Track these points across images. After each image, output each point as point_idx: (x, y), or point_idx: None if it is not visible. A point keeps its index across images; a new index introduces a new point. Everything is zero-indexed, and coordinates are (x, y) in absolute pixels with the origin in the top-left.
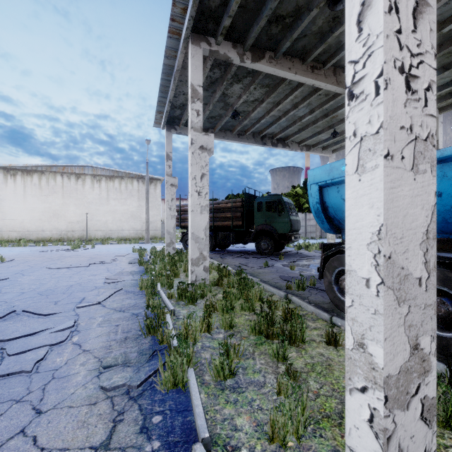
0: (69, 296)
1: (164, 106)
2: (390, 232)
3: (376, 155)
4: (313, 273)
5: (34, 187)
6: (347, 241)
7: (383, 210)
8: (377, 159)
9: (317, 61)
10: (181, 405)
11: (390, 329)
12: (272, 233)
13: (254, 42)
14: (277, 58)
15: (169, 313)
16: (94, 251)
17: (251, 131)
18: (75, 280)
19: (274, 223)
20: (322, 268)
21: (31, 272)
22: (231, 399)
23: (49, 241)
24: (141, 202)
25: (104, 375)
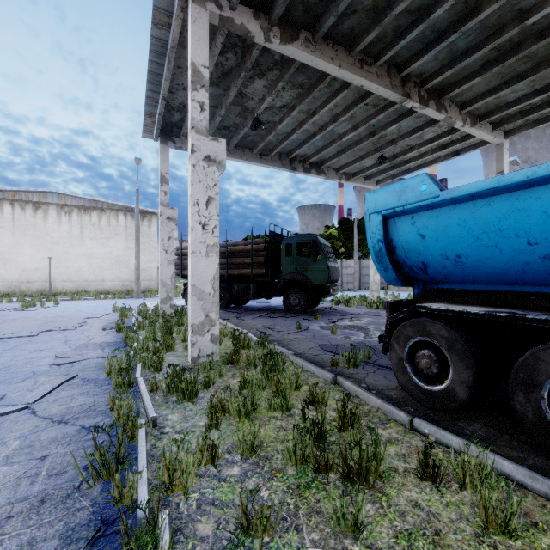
0: None
1: (157, 105)
2: None
3: None
4: (362, 339)
5: None
6: None
7: None
8: None
9: (367, 54)
10: None
11: None
12: (304, 284)
13: (284, 14)
14: (316, 43)
15: (145, 427)
16: (56, 310)
17: (277, 150)
18: (4, 361)
19: (307, 271)
20: (388, 338)
21: None
22: None
23: None
24: (130, 243)
25: None
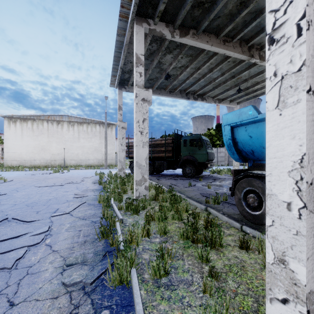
0: (47, 207)
1: (117, 71)
2: (312, 160)
3: (298, 90)
4: (224, 191)
5: (29, 130)
6: (267, 169)
7: (306, 140)
8: (299, 94)
9: (227, 36)
10: (125, 300)
11: (311, 249)
12: (194, 162)
13: (181, 23)
14: (198, 34)
15: (119, 222)
16: (69, 174)
17: (178, 89)
18: (53, 195)
19: (195, 155)
20: (233, 188)
21: (23, 189)
22: (165, 296)
23: (38, 167)
24: (102, 140)
25: (67, 272)
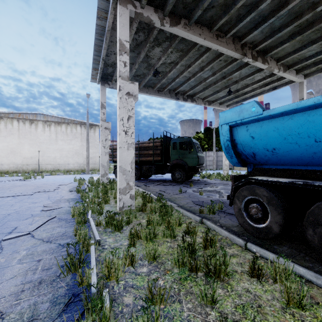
0: (2, 225)
1: (99, 63)
2: None
3: None
4: (217, 198)
5: None
6: None
7: None
8: None
9: (220, 31)
10: None
11: None
12: (184, 166)
13: (172, 9)
14: (190, 25)
15: (94, 245)
16: (43, 180)
17: (167, 88)
18: (15, 208)
19: (185, 158)
20: (232, 197)
21: None
22: None
23: (6, 172)
24: (83, 142)
25: None
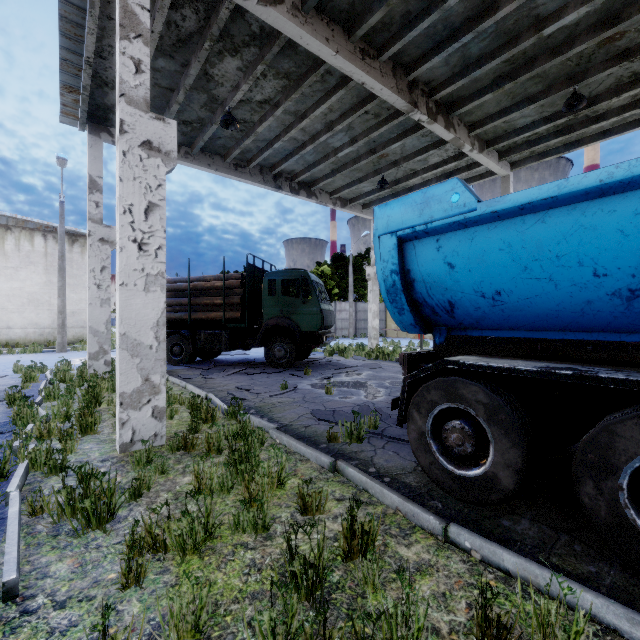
0: None
1: (79, 75)
2: None
3: None
4: (364, 399)
5: None
6: None
7: None
8: None
9: (369, 45)
10: None
11: None
12: (292, 331)
13: None
14: (307, 14)
15: None
16: None
17: (257, 161)
18: None
19: (295, 315)
20: (405, 404)
21: None
22: None
23: None
24: (52, 276)
25: None
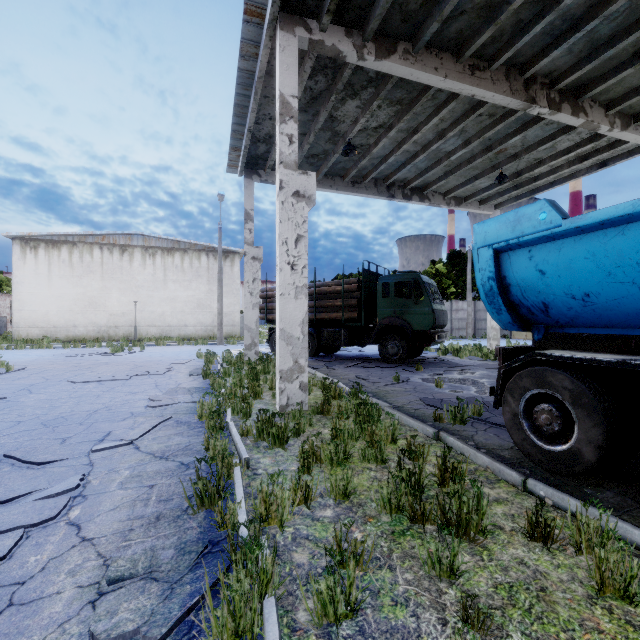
0: (87, 429)
1: (242, 138)
2: None
3: None
4: (473, 394)
5: (63, 265)
6: None
7: None
8: None
9: (479, 58)
10: None
11: None
12: (404, 330)
13: (380, 27)
14: (417, 53)
15: (240, 466)
16: (143, 355)
17: (371, 176)
18: (104, 402)
19: (407, 315)
20: (500, 390)
21: (43, 388)
22: None
23: (82, 341)
24: (212, 285)
25: (106, 600)
